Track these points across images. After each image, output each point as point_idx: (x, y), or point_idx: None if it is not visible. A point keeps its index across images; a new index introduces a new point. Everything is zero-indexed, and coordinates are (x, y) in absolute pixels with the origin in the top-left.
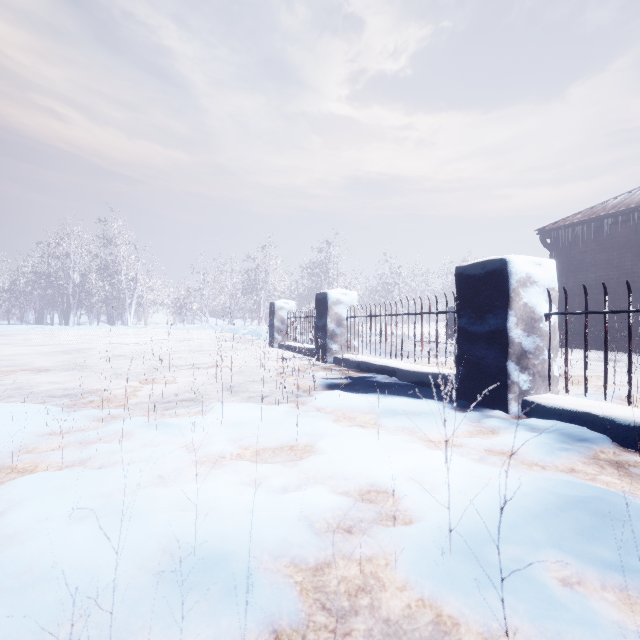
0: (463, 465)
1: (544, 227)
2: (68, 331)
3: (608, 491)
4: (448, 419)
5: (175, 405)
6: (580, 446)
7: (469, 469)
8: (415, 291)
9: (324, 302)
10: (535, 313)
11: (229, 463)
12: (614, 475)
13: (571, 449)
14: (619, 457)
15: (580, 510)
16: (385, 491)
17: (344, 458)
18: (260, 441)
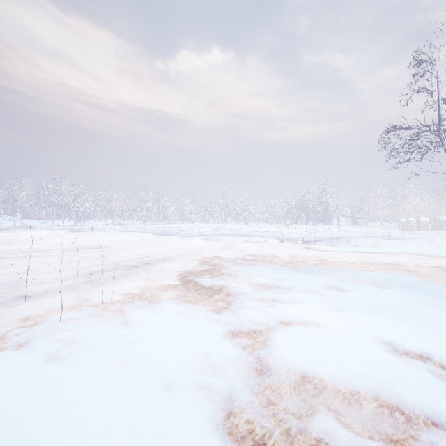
0: None
1: None
2: None
3: None
4: None
5: None
6: None
7: None
8: None
9: (407, 221)
10: (423, 223)
11: None
12: None
13: None
14: None
15: None
16: None
17: None
18: None
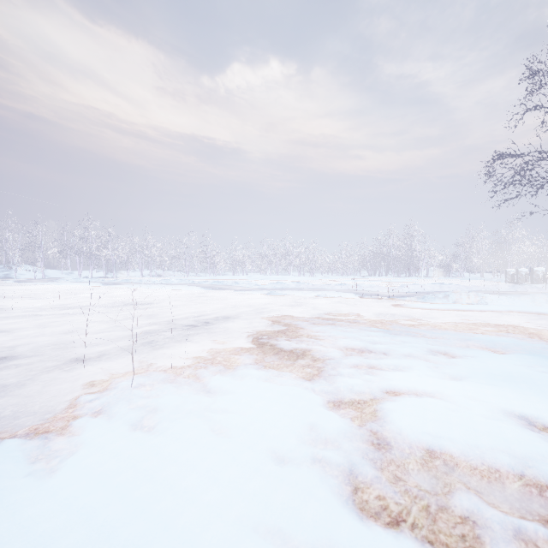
0: None
1: None
2: None
3: None
4: None
5: None
6: None
7: None
8: None
9: (517, 271)
10: (538, 275)
11: None
12: None
13: None
14: None
15: None
16: None
17: None
18: None
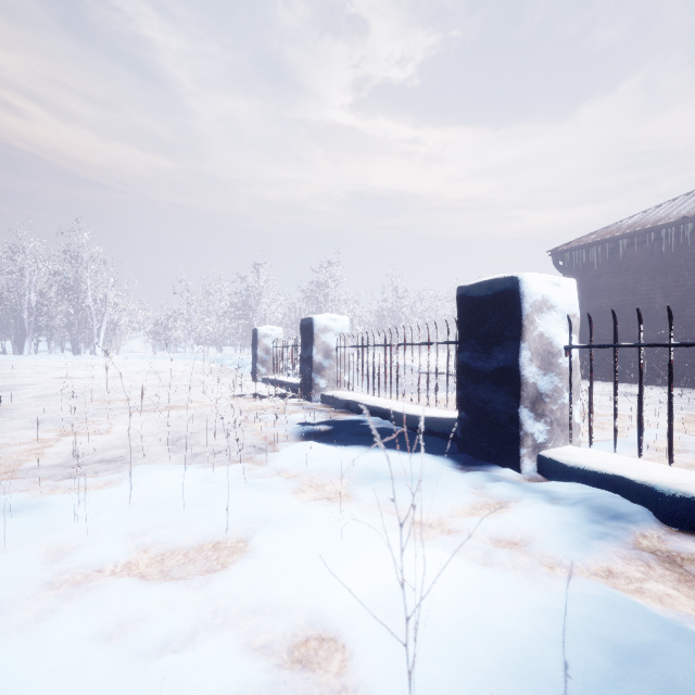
0: (457, 578)
1: (557, 248)
2: (19, 361)
3: (671, 627)
4: (444, 486)
5: (94, 467)
6: (615, 528)
7: (466, 585)
8: (423, 317)
9: (309, 329)
10: (553, 346)
11: (101, 585)
12: (667, 581)
13: (604, 535)
14: (667, 545)
15: (639, 685)
16: (333, 638)
17: (283, 569)
18: (171, 536)
